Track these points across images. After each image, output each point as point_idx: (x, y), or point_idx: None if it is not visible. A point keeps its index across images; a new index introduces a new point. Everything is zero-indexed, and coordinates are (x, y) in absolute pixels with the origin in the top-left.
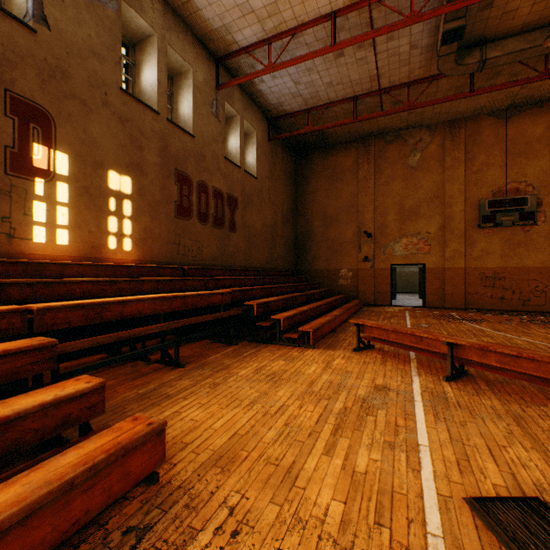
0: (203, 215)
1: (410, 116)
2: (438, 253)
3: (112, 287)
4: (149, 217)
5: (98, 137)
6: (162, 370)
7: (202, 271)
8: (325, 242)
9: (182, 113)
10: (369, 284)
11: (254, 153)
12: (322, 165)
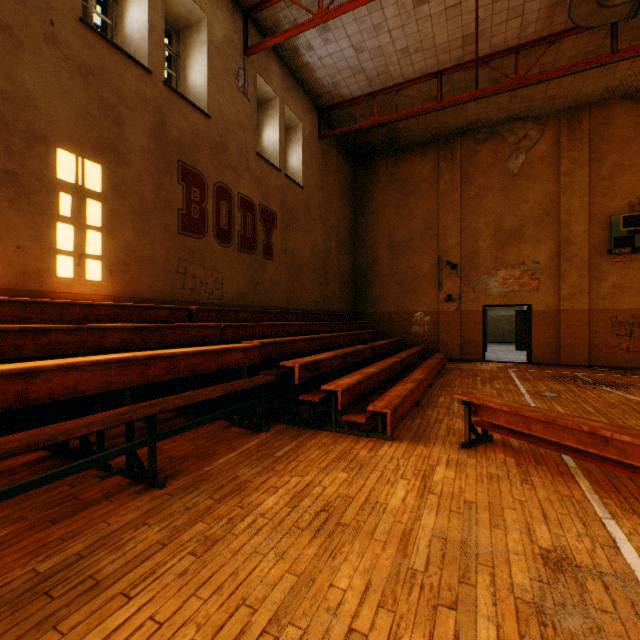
0: (223, 232)
1: (513, 102)
2: (550, 289)
3: (35, 341)
4: (134, 230)
5: (36, 92)
6: (120, 496)
7: (220, 314)
8: (393, 277)
9: (192, 82)
10: (453, 331)
11: (300, 153)
12: (390, 175)
